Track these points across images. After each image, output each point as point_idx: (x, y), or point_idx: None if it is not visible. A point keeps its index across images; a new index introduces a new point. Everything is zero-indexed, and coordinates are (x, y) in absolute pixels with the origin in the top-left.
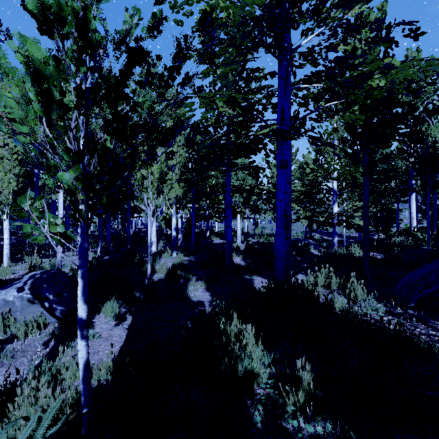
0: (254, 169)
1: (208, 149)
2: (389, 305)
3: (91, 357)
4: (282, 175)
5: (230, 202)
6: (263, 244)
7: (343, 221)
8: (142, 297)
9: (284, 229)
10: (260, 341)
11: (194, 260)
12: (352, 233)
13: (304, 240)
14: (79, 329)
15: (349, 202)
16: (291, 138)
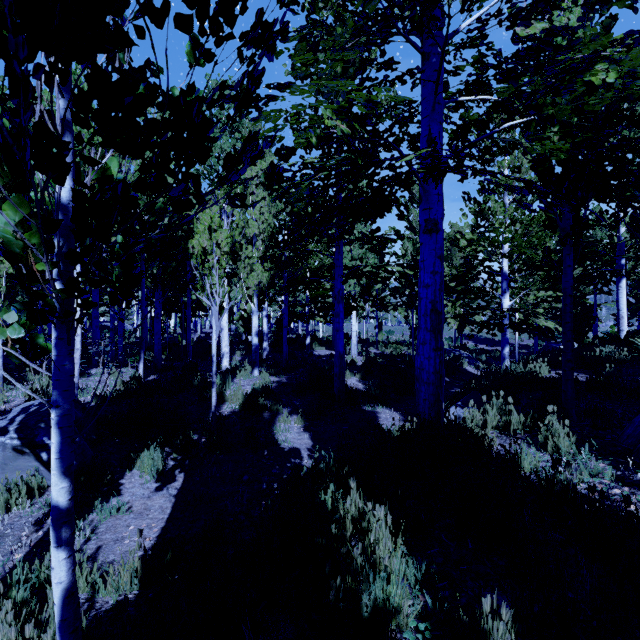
0: (378, 241)
1: (306, 201)
2: (622, 467)
3: (110, 547)
4: (429, 244)
5: (342, 292)
6: (391, 357)
7: (521, 322)
8: (202, 441)
9: (432, 334)
10: (399, 539)
11: (286, 382)
12: (523, 340)
13: (454, 351)
14: (54, 527)
15: (527, 291)
16: (453, 171)
